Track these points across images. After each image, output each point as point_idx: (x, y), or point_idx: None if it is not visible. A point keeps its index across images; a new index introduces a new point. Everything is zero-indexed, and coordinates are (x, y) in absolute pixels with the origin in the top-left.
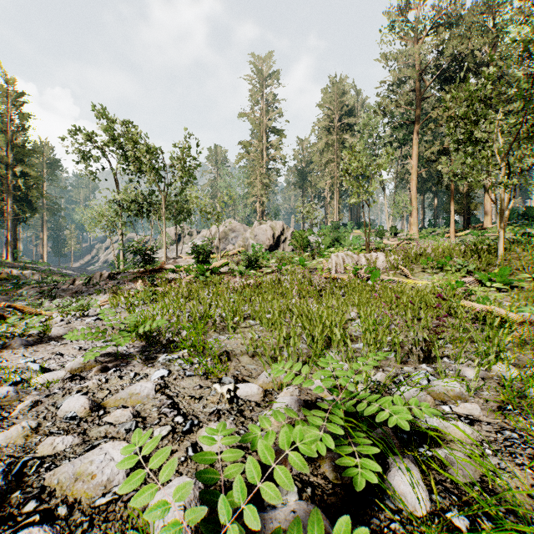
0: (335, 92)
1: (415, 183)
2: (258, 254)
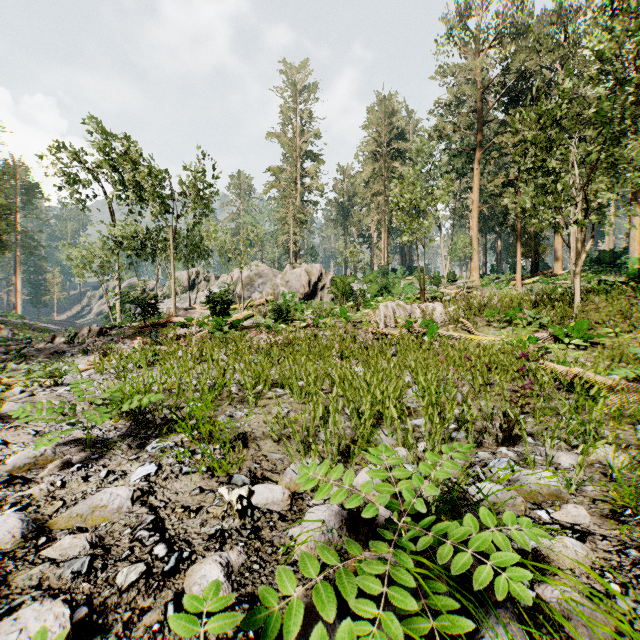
0: (383, 111)
1: (476, 222)
2: (290, 304)
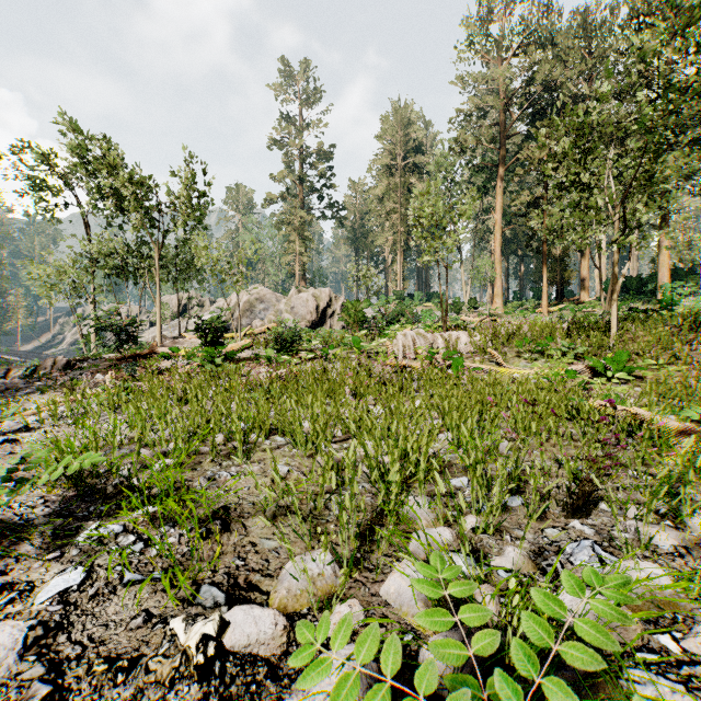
0: (399, 121)
1: (499, 244)
2: (294, 333)
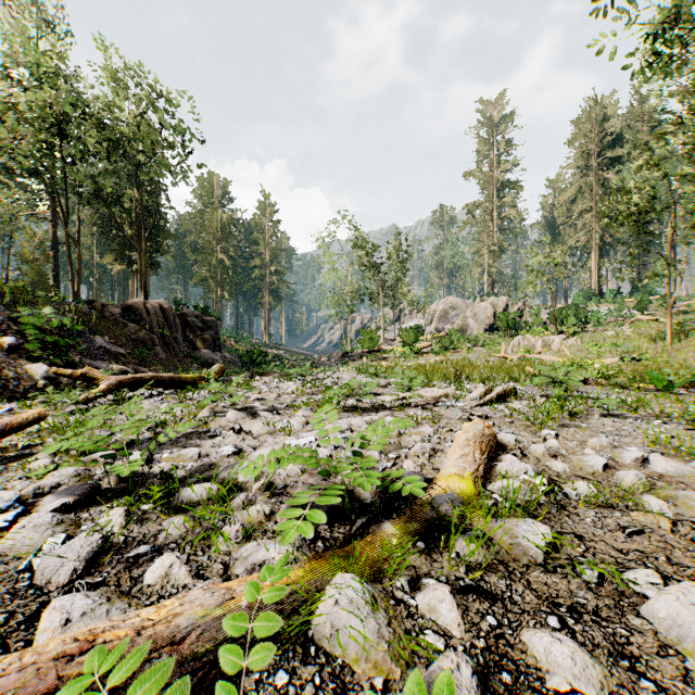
0: (593, 119)
1: None
2: (452, 338)
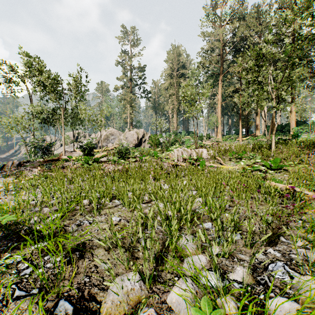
0: (175, 53)
1: (220, 109)
2: (127, 149)
